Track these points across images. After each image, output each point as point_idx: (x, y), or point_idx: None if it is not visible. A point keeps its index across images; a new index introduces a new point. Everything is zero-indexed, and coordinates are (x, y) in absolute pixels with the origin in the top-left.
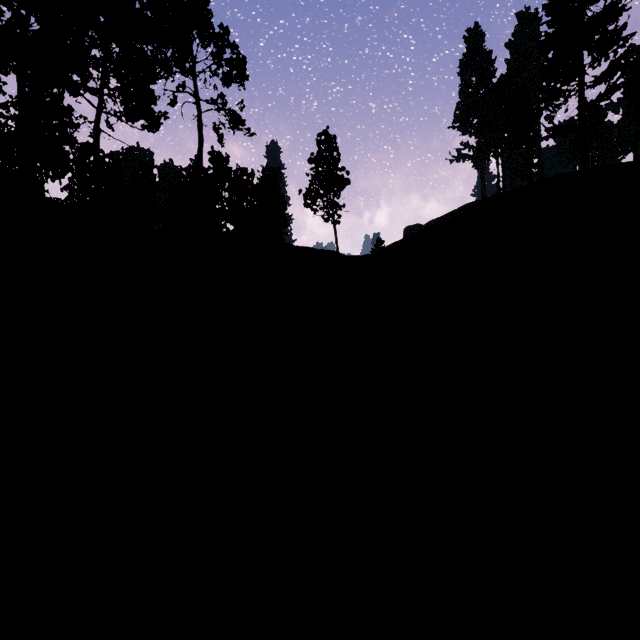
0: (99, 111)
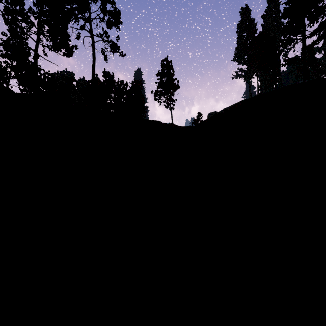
0: (37, 43)
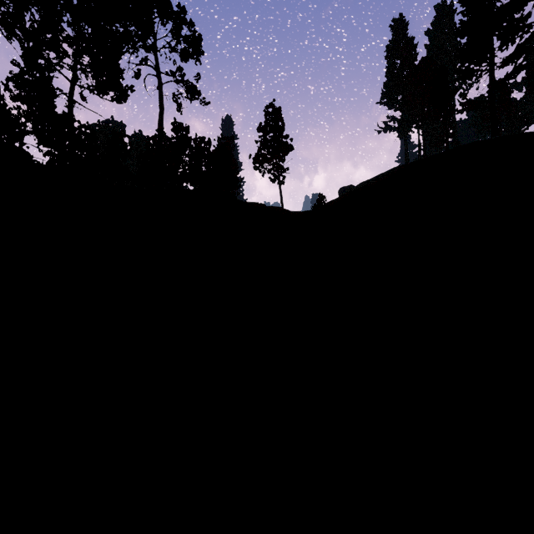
0: (73, 84)
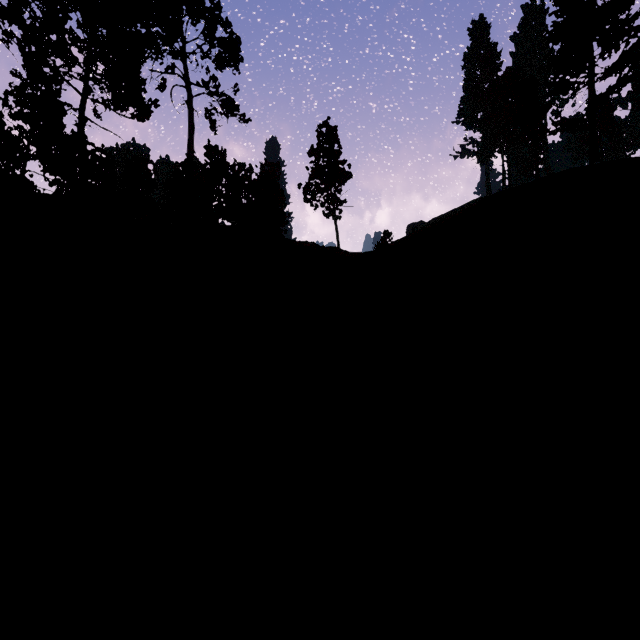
0: (84, 97)
